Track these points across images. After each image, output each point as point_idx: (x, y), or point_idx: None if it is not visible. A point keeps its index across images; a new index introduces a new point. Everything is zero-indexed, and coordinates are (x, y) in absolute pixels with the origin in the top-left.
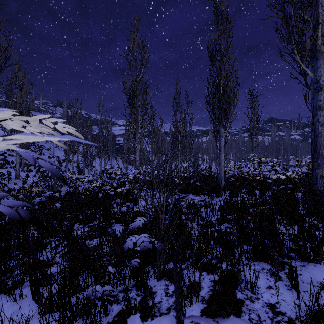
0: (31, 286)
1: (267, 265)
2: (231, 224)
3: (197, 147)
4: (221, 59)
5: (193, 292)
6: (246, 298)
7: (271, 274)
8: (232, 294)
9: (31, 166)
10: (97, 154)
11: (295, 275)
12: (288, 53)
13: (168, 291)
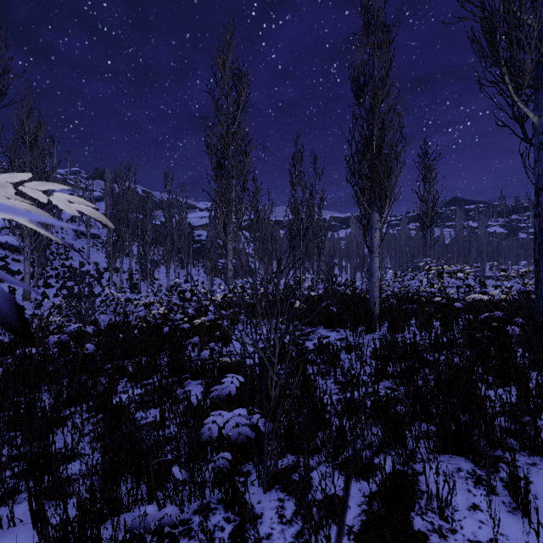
0: (29, 504)
1: (466, 461)
2: (395, 382)
3: (330, 247)
4: (375, 94)
5: (330, 516)
6: (432, 530)
7: (475, 481)
8: (404, 522)
9: (50, 279)
10: (163, 259)
11: (524, 487)
12: (493, 82)
13: (285, 514)
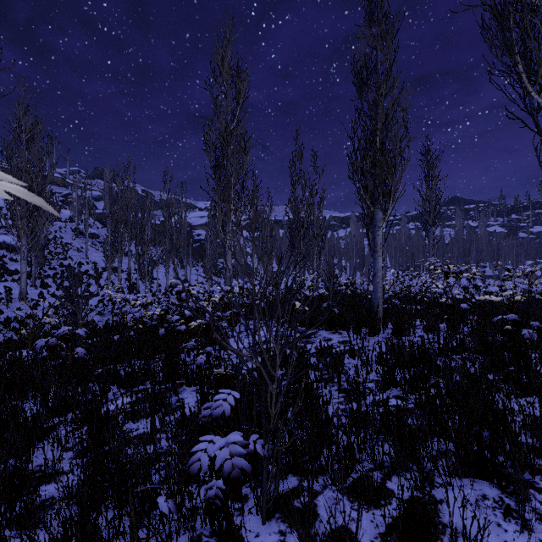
0: None
1: (491, 487)
2: (403, 390)
3: (330, 246)
4: (379, 87)
5: None
6: None
7: (504, 512)
8: None
9: (48, 279)
10: (162, 258)
11: None
12: (504, 72)
13: None
